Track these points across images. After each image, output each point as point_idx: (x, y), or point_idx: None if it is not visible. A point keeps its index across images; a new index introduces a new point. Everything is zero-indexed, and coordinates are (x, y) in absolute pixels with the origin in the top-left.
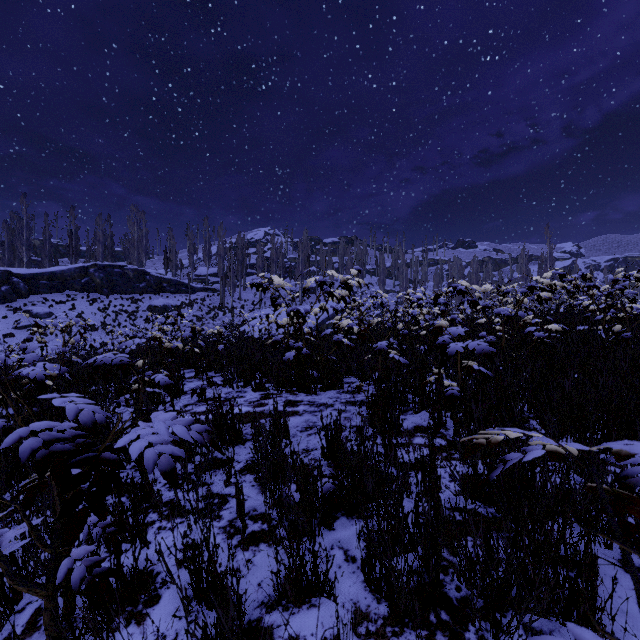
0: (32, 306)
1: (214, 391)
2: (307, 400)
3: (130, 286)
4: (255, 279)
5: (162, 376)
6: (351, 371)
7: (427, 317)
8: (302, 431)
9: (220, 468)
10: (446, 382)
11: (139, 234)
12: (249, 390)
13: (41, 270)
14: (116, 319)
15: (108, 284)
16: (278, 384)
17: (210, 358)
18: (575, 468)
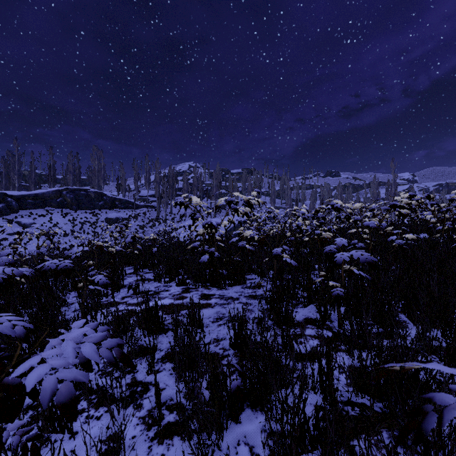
0: (21, 218)
1: (147, 285)
2: (218, 294)
3: (92, 204)
4: (182, 199)
5: (101, 277)
6: (252, 269)
7: (309, 227)
8: (213, 322)
9: (145, 356)
10: (330, 282)
11: (99, 166)
12: (173, 285)
13: (28, 192)
14: (82, 228)
15: (76, 202)
16: (195, 281)
17: (145, 258)
18: (447, 362)
